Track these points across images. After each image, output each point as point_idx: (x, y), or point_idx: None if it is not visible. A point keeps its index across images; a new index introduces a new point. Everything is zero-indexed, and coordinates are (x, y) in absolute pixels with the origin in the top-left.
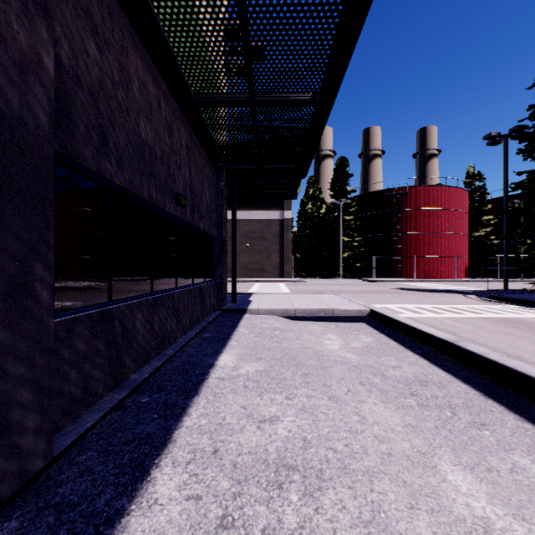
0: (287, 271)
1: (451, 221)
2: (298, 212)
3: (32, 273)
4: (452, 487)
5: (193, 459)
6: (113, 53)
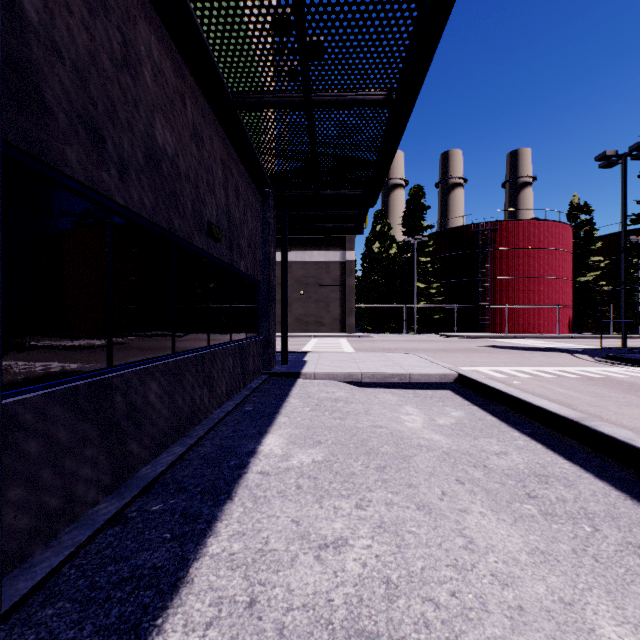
0: (349, 324)
1: (552, 264)
2: (363, 253)
3: None
4: None
5: (216, 618)
6: (112, 20)
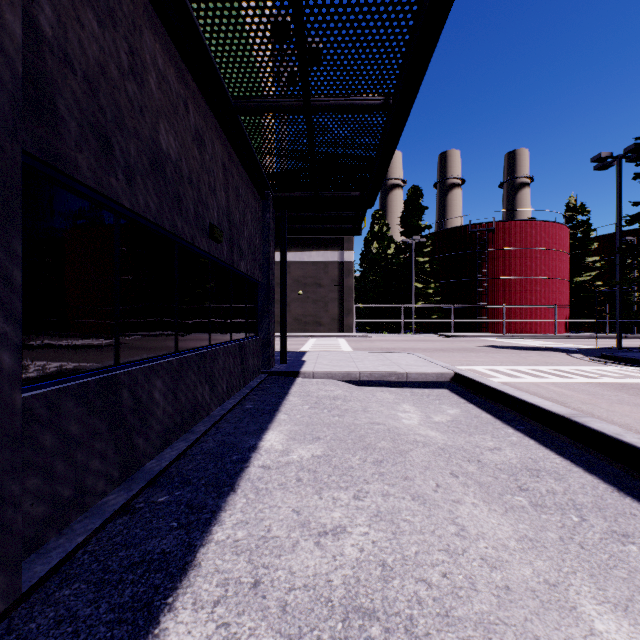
0: (347, 324)
1: (548, 264)
2: (361, 253)
3: None
4: None
5: (223, 597)
6: (120, 31)
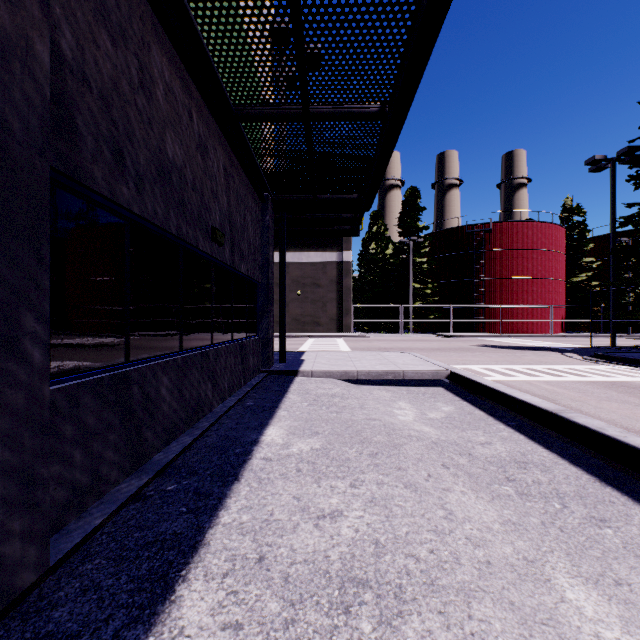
0: (346, 324)
1: (545, 264)
2: (360, 254)
3: (18, 326)
4: (574, 610)
5: (231, 570)
6: (131, 48)
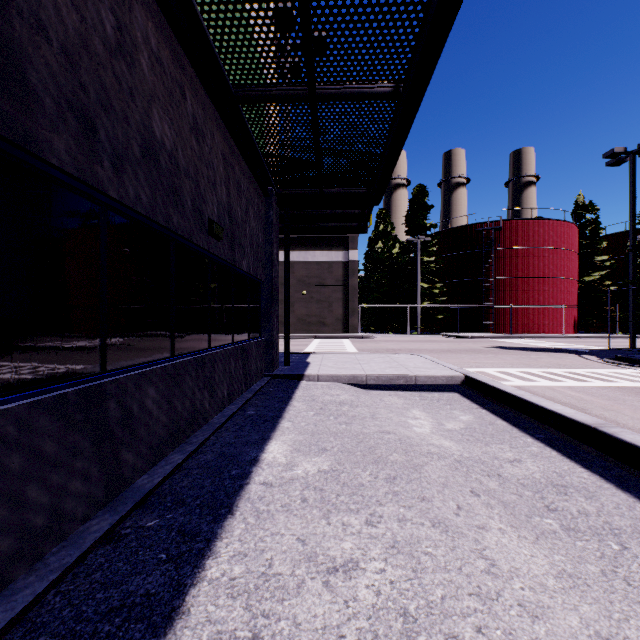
0: (352, 324)
1: (557, 263)
2: (366, 253)
3: None
4: None
5: None
6: (106, 2)
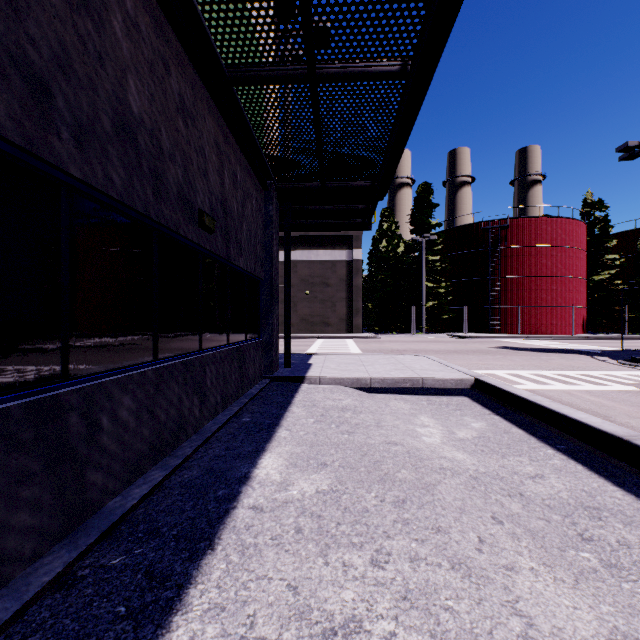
0: (356, 324)
1: (565, 262)
2: (370, 252)
3: None
4: None
5: None
6: None
